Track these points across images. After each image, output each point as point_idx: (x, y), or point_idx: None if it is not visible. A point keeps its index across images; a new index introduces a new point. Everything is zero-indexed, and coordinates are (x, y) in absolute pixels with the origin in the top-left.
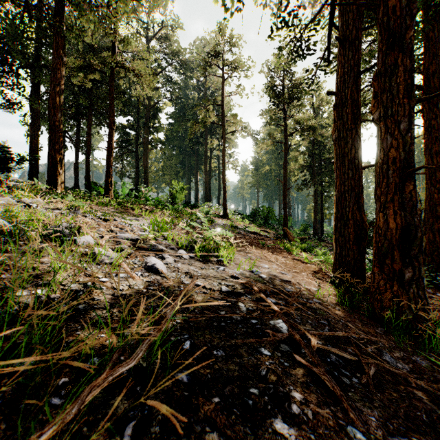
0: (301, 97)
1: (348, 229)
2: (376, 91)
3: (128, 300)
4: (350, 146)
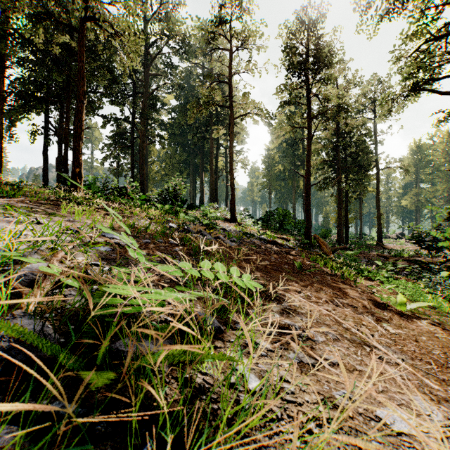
0: (331, 66)
1: None
2: None
3: None
4: None
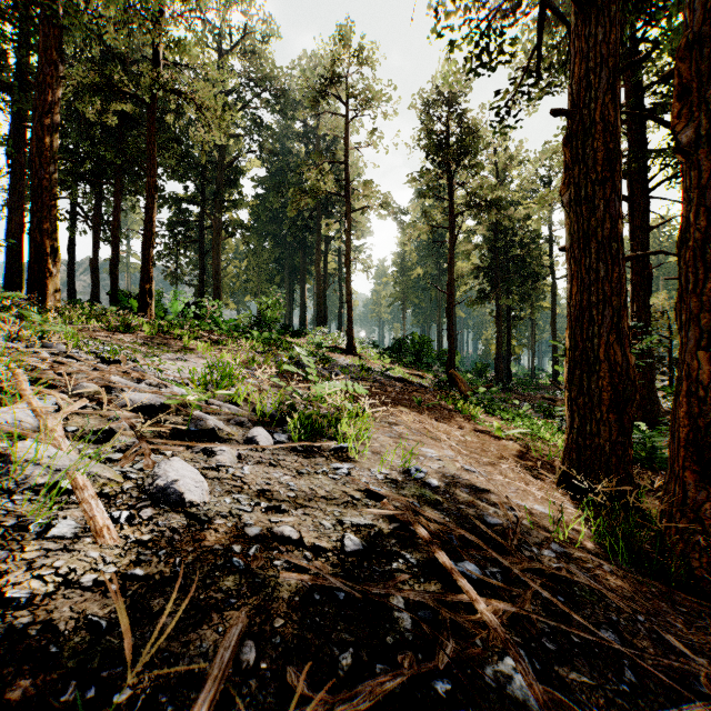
0: (478, 152)
1: (599, 382)
2: (684, 83)
3: (22, 662)
4: (603, 215)
